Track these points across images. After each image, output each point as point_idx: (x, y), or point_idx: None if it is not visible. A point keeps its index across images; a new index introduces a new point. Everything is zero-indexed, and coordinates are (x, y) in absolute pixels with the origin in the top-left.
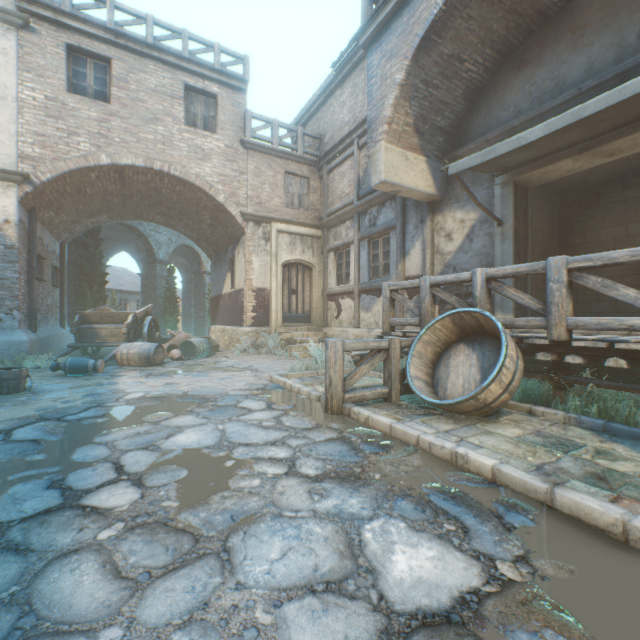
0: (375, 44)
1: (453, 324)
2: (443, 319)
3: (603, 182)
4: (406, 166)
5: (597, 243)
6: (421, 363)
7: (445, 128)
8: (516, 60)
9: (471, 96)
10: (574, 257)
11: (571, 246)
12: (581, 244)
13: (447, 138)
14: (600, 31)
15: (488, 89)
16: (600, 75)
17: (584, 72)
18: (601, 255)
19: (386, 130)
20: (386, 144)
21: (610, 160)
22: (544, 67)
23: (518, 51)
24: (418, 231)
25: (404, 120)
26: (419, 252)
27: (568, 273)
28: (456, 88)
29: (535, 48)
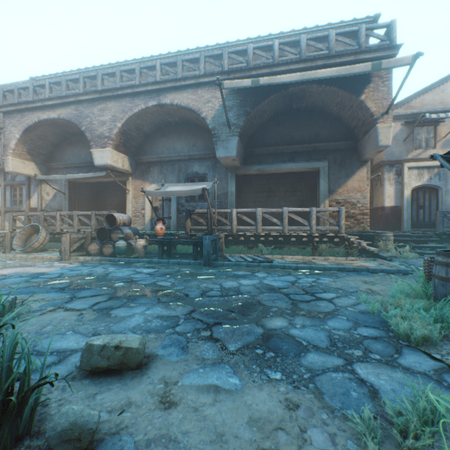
0: (7, 115)
1: (33, 228)
2: (29, 226)
3: (108, 183)
4: (25, 166)
5: (107, 202)
6: (21, 240)
7: (45, 154)
8: (70, 141)
9: (56, 146)
10: (62, 212)
11: (101, 201)
12: (103, 201)
13: (47, 157)
14: (88, 147)
15: (62, 146)
16: (86, 161)
17: (85, 156)
18: (66, 212)
19: (13, 152)
20: (13, 158)
21: (95, 182)
22: (77, 149)
23: (70, 139)
24: (37, 189)
25: (22, 150)
26: (37, 198)
27: (62, 215)
28: (47, 143)
29: (75, 141)
